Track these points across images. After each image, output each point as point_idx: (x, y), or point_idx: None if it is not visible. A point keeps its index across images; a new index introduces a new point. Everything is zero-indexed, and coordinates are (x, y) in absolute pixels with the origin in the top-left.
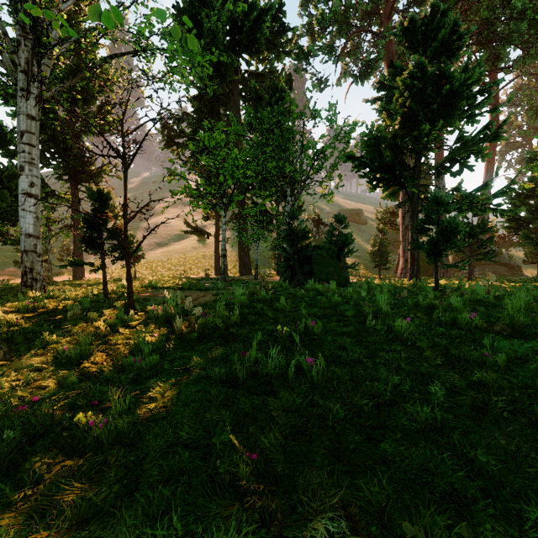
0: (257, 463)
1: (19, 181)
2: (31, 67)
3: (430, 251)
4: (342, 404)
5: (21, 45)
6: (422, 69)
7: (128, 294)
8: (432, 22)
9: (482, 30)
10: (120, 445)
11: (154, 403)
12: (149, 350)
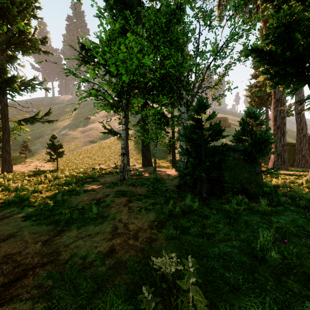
0: None
1: None
2: None
3: None
4: None
5: None
6: None
7: None
8: None
9: None
10: None
11: None
12: None
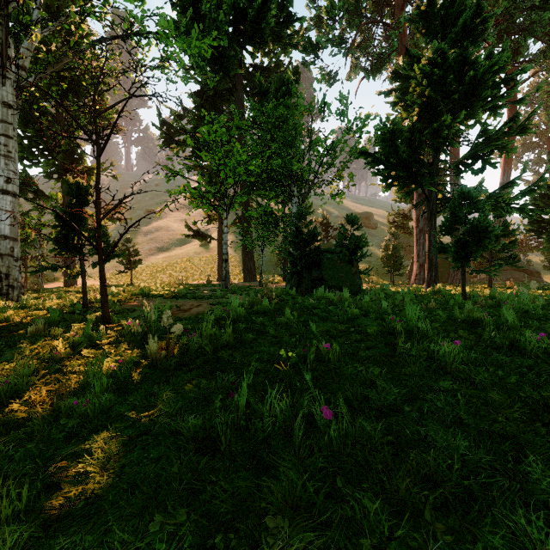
0: None
1: None
2: (5, 47)
3: (458, 255)
4: (383, 499)
5: None
6: (442, 56)
7: (101, 305)
8: (452, 5)
9: (502, 21)
10: None
11: (85, 482)
12: (102, 386)
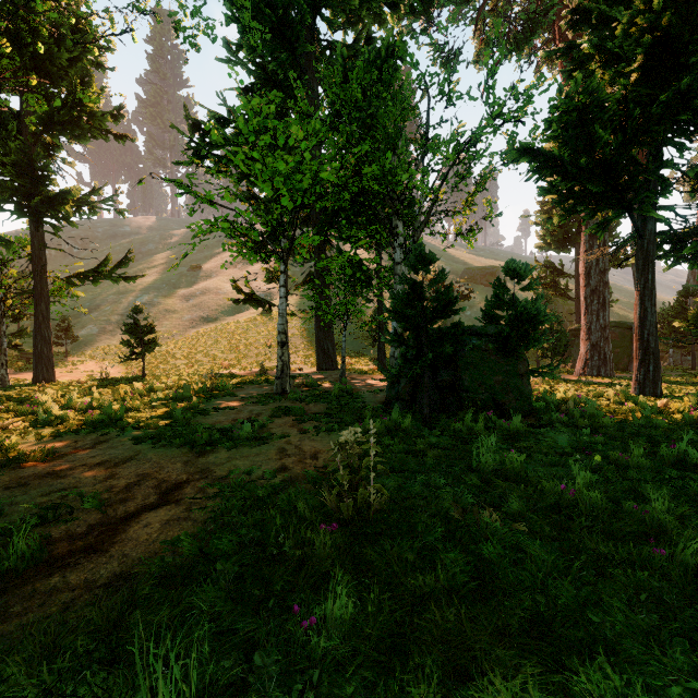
0: None
1: None
2: None
3: None
4: None
5: None
6: None
7: None
8: None
9: None
10: None
11: None
12: None
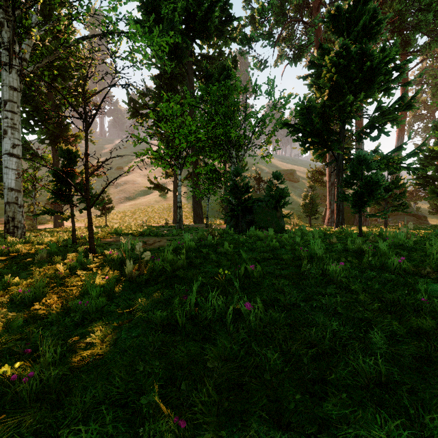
0: (185, 431)
1: (3, 142)
2: (12, 45)
3: (355, 203)
4: (280, 354)
5: (4, 27)
6: (346, 49)
7: (89, 240)
8: (355, 10)
9: (395, 20)
10: (43, 402)
11: (92, 349)
12: (96, 292)
